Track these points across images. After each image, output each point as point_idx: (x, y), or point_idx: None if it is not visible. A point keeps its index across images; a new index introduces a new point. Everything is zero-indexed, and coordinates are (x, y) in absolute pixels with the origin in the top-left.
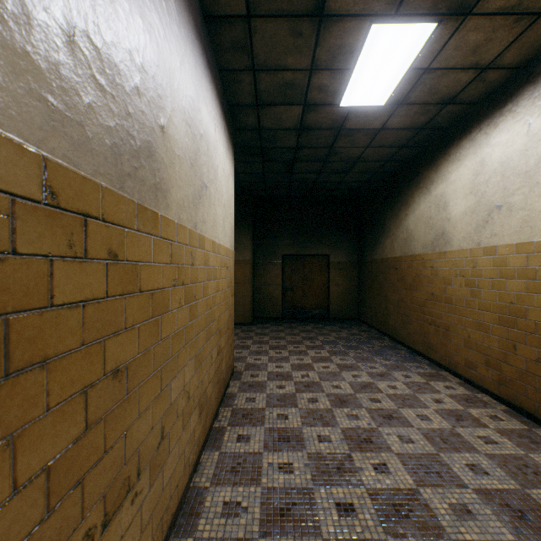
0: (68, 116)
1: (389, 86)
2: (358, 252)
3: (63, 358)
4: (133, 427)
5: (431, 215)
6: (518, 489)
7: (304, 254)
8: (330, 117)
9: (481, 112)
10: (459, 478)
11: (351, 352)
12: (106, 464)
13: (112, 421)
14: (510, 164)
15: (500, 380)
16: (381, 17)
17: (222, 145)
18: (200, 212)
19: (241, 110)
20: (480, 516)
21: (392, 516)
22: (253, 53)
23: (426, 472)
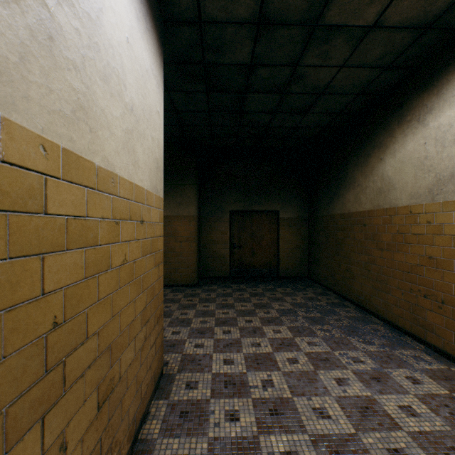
0: None
1: None
2: (309, 208)
3: None
4: None
5: (428, 154)
6: None
7: (253, 209)
8: None
9: None
10: None
11: (317, 329)
12: None
13: None
14: None
15: None
16: None
17: None
18: None
19: None
20: None
21: None
22: None
23: None
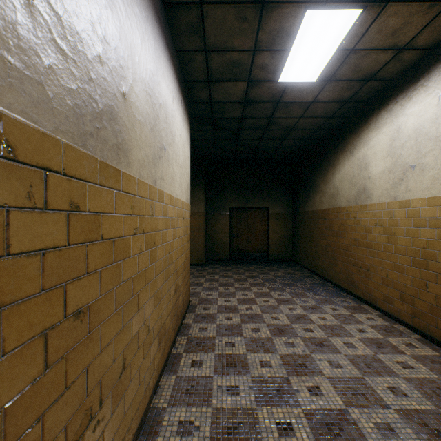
0: (26, 74)
1: (320, 65)
2: (293, 205)
3: (21, 304)
4: (96, 361)
5: (354, 174)
6: (434, 410)
7: (248, 206)
8: (270, 91)
9: (397, 87)
10: (382, 399)
11: (287, 288)
12: (67, 399)
13: (74, 358)
14: (422, 130)
15: (414, 313)
16: (314, 3)
17: (179, 115)
18: (159, 170)
19: (195, 85)
20: (402, 434)
21: (325, 435)
22: (205, 36)
23: (353, 394)
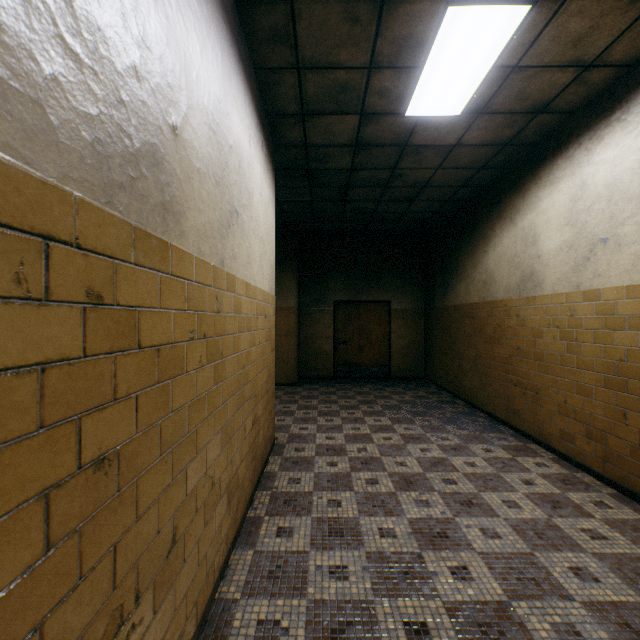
0: (13, 86)
1: (467, 90)
2: (426, 297)
3: (5, 450)
4: (129, 534)
5: (517, 252)
6: (639, 603)
7: (360, 299)
8: (394, 129)
9: (581, 123)
10: (562, 586)
11: (418, 419)
12: (82, 595)
13: (94, 531)
14: (618, 186)
15: (606, 457)
16: None
17: (259, 164)
18: (229, 245)
19: (283, 121)
20: None
21: None
22: (297, 46)
23: (519, 579)
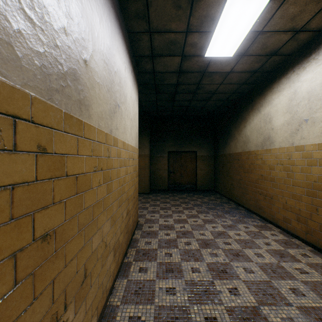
0: None
1: (236, 43)
2: (214, 149)
3: None
4: (61, 274)
5: (261, 126)
6: None
7: (181, 150)
8: (198, 64)
9: (294, 60)
10: (286, 298)
11: (210, 211)
12: (35, 308)
13: (41, 274)
14: (313, 93)
15: (307, 231)
16: None
17: (130, 81)
18: (114, 122)
19: (142, 59)
20: None
21: None
22: (149, 20)
23: (264, 294)
